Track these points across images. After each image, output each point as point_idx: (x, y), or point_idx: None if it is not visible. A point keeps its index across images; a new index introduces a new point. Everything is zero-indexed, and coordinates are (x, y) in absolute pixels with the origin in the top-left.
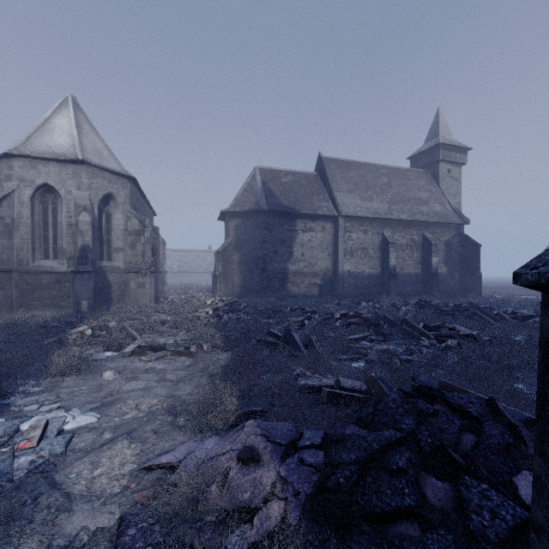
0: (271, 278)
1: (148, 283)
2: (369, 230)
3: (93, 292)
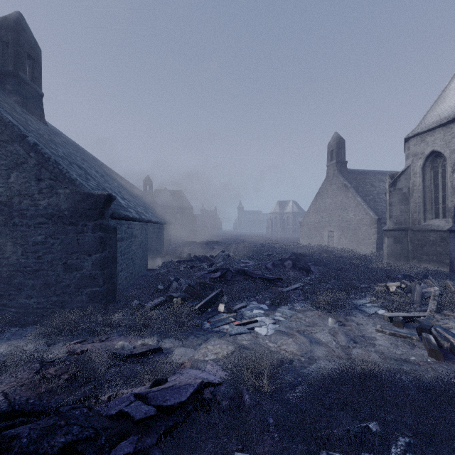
0: None
1: None
2: None
3: None
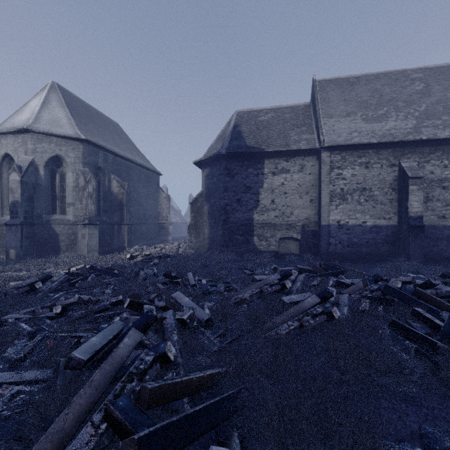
0: (233, 230)
1: (87, 234)
2: (374, 162)
3: (20, 242)
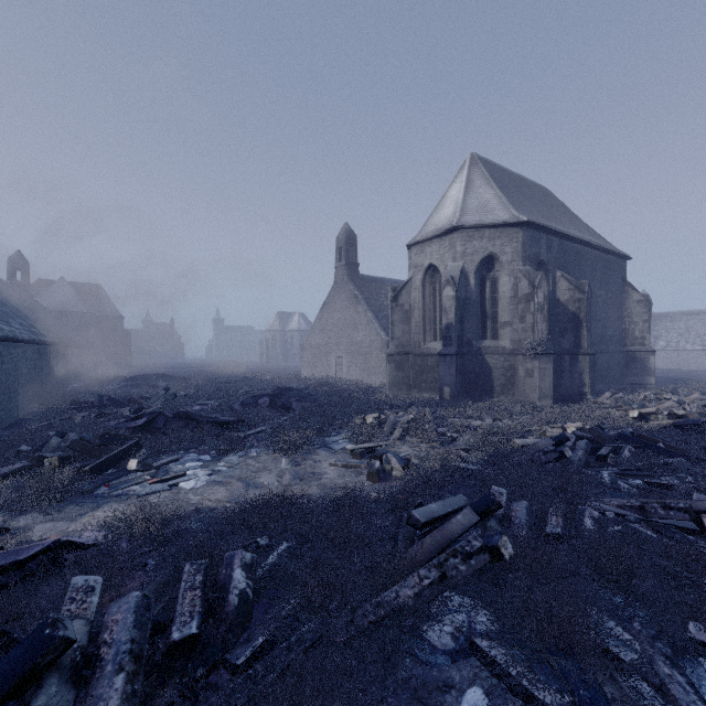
0: None
1: (537, 370)
2: None
3: (455, 377)
